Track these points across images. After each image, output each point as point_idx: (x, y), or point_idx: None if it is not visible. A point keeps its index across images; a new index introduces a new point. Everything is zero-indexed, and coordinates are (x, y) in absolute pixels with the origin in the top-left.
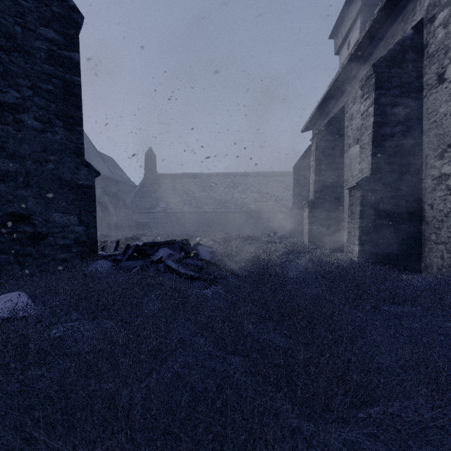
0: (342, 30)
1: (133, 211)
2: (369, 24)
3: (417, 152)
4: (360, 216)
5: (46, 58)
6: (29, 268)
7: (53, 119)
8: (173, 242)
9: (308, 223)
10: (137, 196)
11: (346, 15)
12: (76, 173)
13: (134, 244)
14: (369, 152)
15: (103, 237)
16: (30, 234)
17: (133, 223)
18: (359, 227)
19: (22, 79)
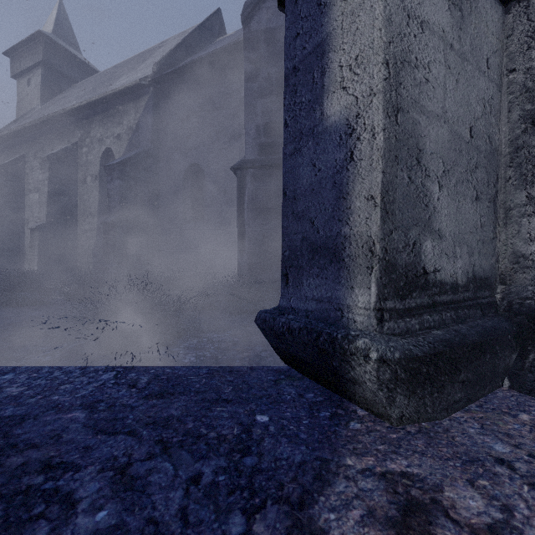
0: (21, 61)
1: None
2: (47, 117)
3: (75, 214)
4: (39, 248)
5: None
6: None
7: None
8: None
9: None
10: None
11: (26, 51)
12: None
13: None
14: (46, 208)
15: None
16: None
17: None
18: (38, 254)
19: None
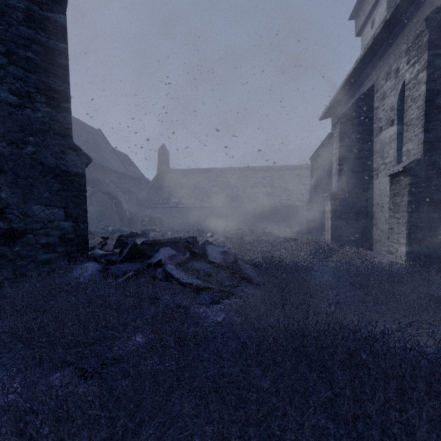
0: (364, 8)
1: (146, 206)
2: None
3: None
4: (408, 209)
5: (24, 20)
6: (2, 272)
7: (34, 93)
8: (178, 240)
9: (330, 218)
10: (150, 192)
11: None
12: (62, 157)
13: (137, 241)
14: (420, 129)
15: (115, 232)
16: (4, 230)
17: (146, 218)
18: (406, 222)
19: None
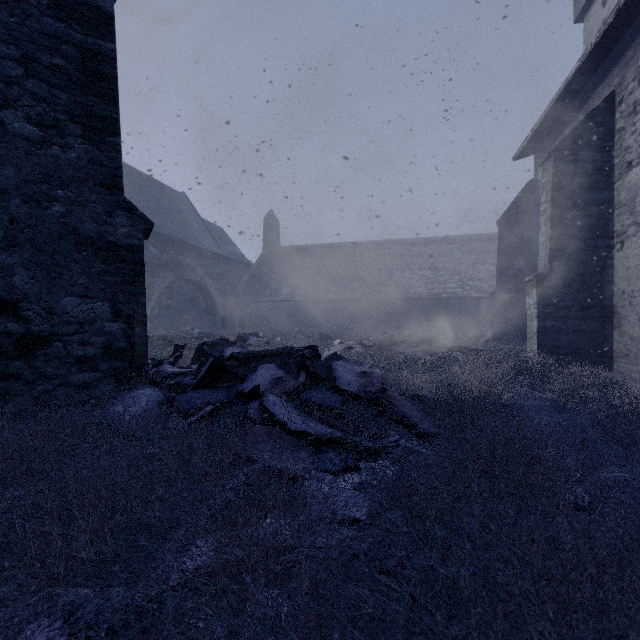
0: None
1: (247, 299)
2: None
3: None
4: None
5: (49, 7)
6: (16, 401)
7: (64, 121)
8: (288, 352)
9: (537, 316)
10: (252, 279)
11: None
12: (107, 222)
13: (227, 351)
14: None
15: (202, 336)
16: (18, 336)
17: (246, 316)
18: None
19: (4, 46)
